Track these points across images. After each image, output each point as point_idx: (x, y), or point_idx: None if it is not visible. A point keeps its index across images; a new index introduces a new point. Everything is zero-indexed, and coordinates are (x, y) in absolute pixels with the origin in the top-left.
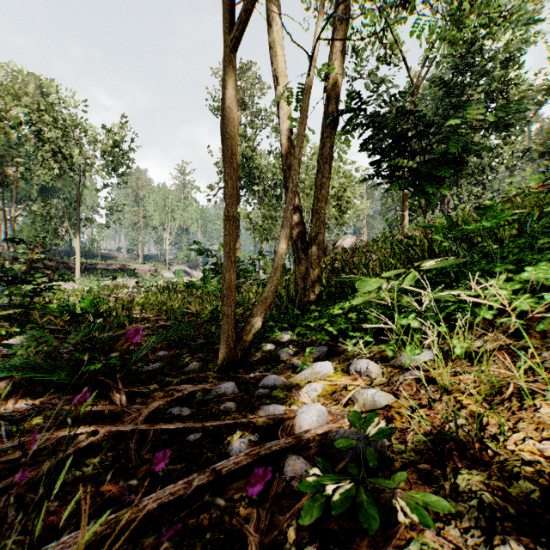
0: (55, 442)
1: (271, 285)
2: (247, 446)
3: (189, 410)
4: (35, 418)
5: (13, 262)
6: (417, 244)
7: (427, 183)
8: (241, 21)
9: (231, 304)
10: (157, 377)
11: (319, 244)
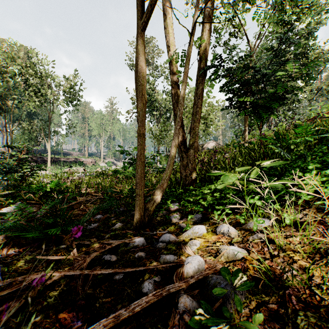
0: (30, 281)
1: (166, 176)
2: (153, 285)
3: (115, 257)
4: (19, 262)
5: (11, 157)
6: (255, 148)
7: (263, 111)
8: (148, 11)
9: (141, 188)
10: (96, 233)
11: (194, 148)
